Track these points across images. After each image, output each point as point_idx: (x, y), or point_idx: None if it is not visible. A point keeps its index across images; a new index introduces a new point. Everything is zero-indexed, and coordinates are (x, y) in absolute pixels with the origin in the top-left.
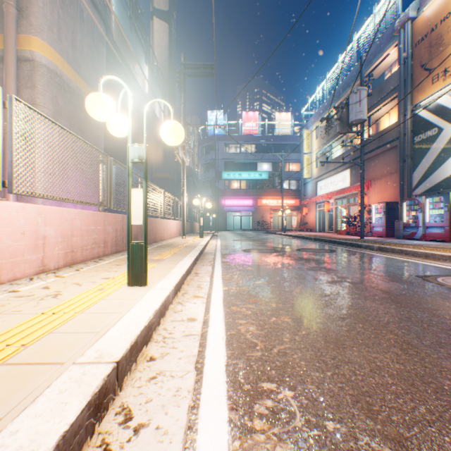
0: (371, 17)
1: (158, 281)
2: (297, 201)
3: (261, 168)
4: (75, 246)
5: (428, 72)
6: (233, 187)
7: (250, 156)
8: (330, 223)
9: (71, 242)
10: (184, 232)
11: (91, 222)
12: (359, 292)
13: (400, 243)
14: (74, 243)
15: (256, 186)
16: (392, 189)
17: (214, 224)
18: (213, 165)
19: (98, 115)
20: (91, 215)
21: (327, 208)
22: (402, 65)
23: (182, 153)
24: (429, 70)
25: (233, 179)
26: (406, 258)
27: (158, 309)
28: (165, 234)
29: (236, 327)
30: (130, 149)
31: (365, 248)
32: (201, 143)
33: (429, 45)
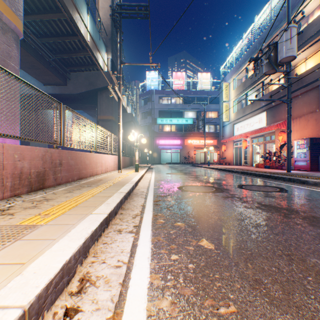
0: None
1: None
2: (214, 141)
3: (187, 115)
4: None
5: None
6: (165, 130)
7: (178, 106)
8: (244, 157)
9: None
10: (120, 166)
11: None
12: None
13: None
14: None
15: (183, 129)
16: (313, 126)
17: (151, 159)
18: (150, 113)
19: None
20: None
21: (245, 145)
22: None
23: (115, 87)
24: None
25: (165, 124)
26: None
27: None
28: (99, 168)
29: None
30: None
31: (313, 185)
32: (141, 96)
33: None
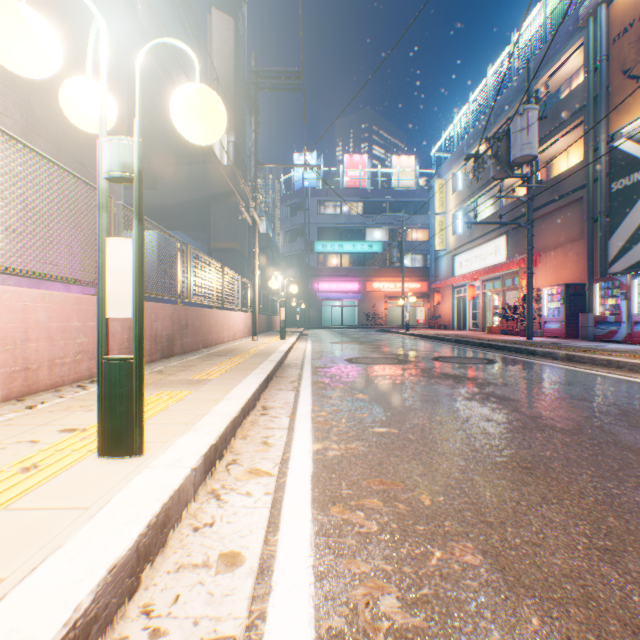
0: (540, 4)
1: (174, 440)
2: (423, 284)
3: (371, 236)
4: (32, 360)
5: (636, 82)
6: (331, 264)
7: (355, 219)
8: (474, 316)
9: (23, 351)
10: (256, 330)
11: (74, 314)
12: (594, 458)
13: (597, 348)
14: (30, 354)
15: (365, 263)
16: (574, 264)
17: (303, 318)
18: (302, 232)
19: (9, 53)
20: (74, 302)
21: (471, 294)
22: (592, 72)
23: (251, 207)
24: (637, 78)
25: (331, 252)
26: (621, 374)
27: (125, 557)
28: (225, 333)
29: (344, 594)
30: (102, 148)
31: (542, 356)
32: (285, 200)
33: (637, 39)
